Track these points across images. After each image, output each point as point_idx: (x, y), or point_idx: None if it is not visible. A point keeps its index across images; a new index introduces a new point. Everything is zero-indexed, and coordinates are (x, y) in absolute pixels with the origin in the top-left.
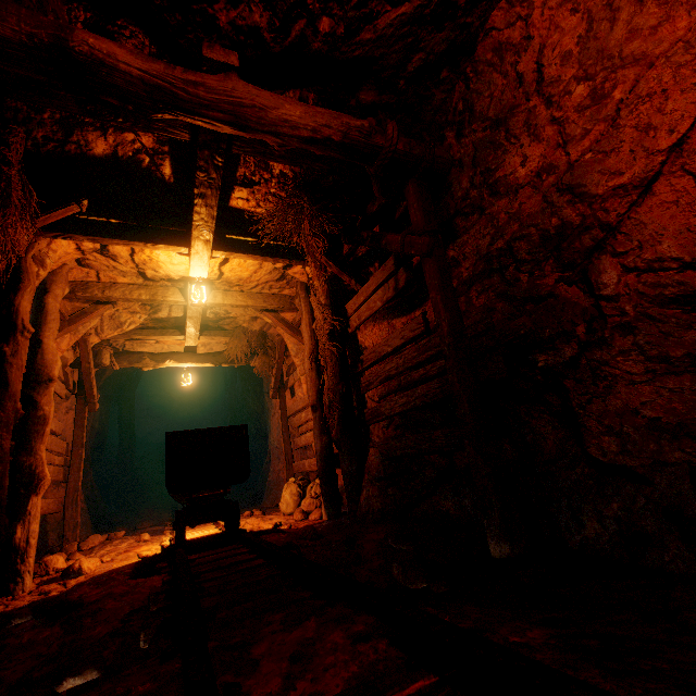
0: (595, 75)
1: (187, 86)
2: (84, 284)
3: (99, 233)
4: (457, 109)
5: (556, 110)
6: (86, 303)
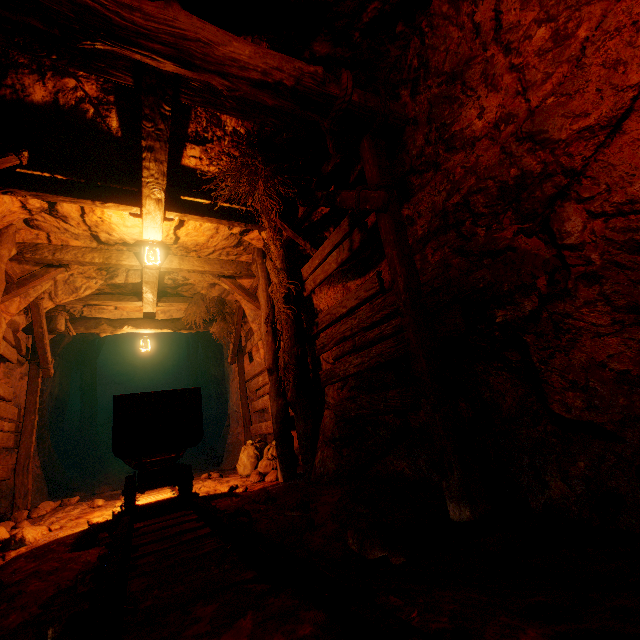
0: (557, 15)
1: (122, 10)
2: (33, 246)
3: (43, 188)
4: (412, 66)
5: (515, 57)
6: (37, 266)
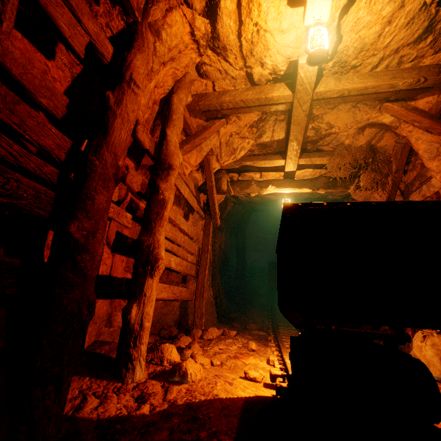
0: None
1: None
2: (202, 95)
3: None
4: None
5: None
6: (206, 122)
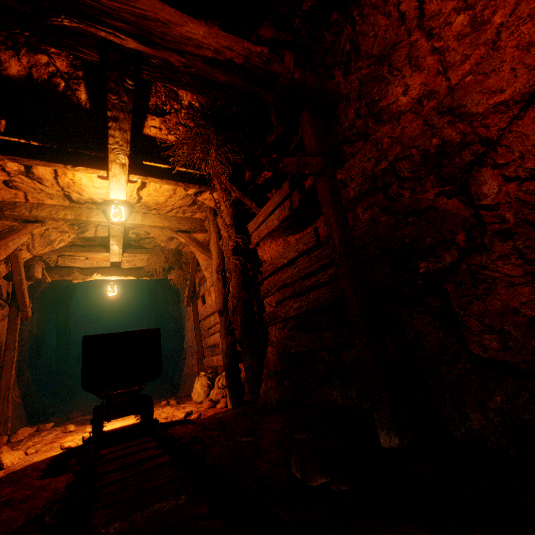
0: (475, 4)
1: None
2: (12, 204)
3: (19, 153)
4: (344, 50)
5: (436, 41)
6: (15, 222)
